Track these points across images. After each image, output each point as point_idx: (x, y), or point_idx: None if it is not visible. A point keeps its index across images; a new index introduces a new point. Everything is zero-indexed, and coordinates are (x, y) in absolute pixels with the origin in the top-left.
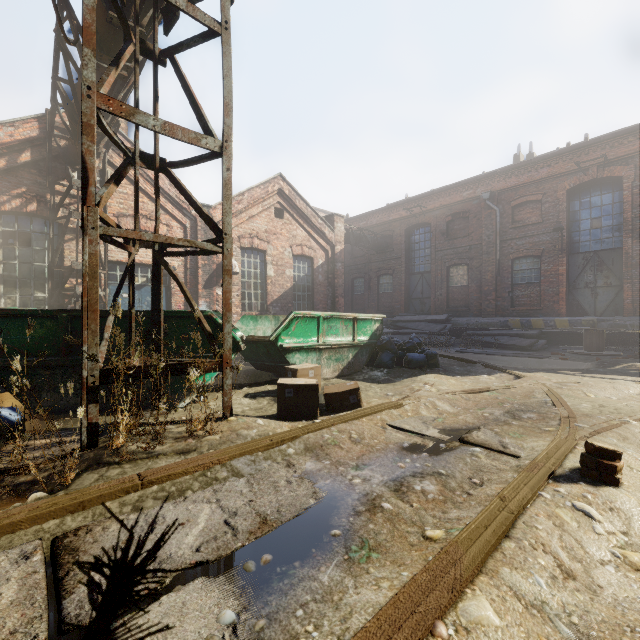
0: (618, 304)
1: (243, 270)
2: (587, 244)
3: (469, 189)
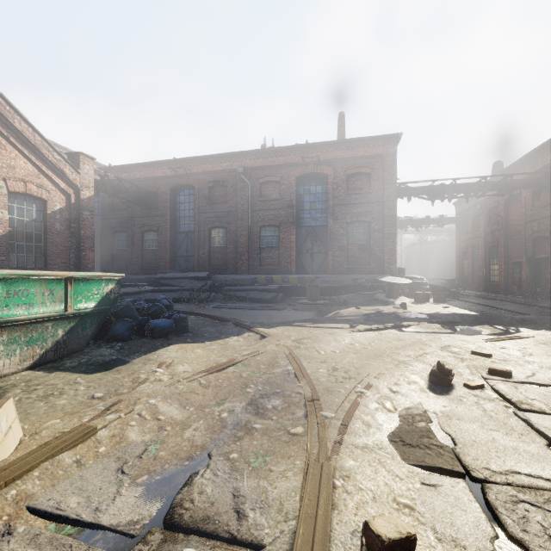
0: (325, 265)
1: None
2: (308, 220)
3: (227, 161)
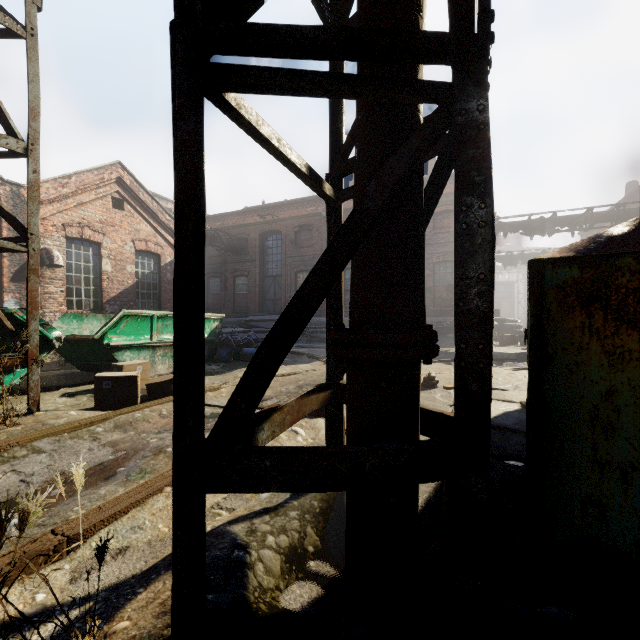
0: None
1: (70, 263)
2: None
3: (313, 206)
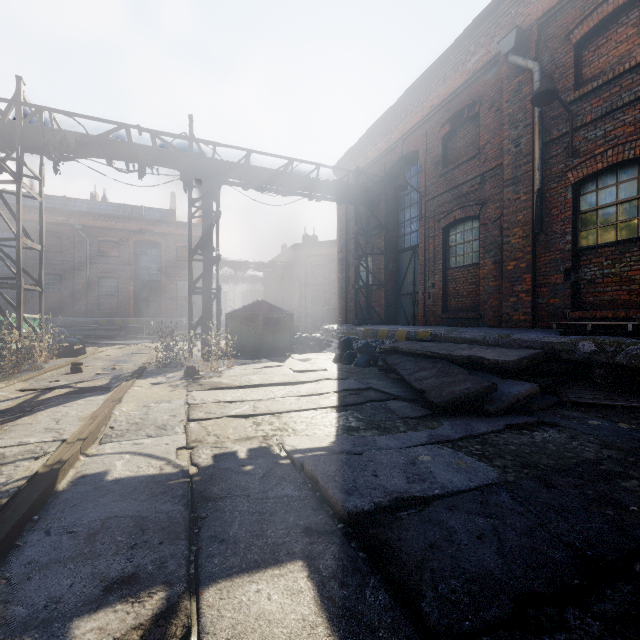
0: (159, 311)
1: None
2: (145, 275)
3: (63, 216)
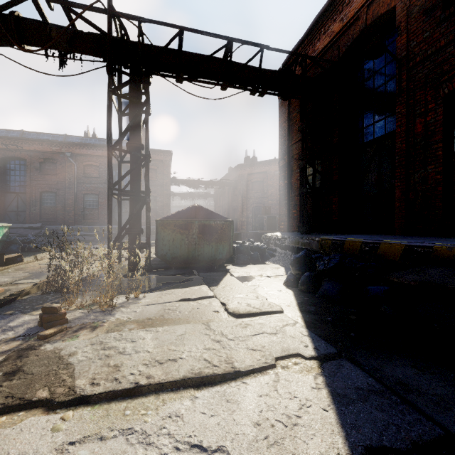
0: None
1: None
2: None
3: (57, 146)
